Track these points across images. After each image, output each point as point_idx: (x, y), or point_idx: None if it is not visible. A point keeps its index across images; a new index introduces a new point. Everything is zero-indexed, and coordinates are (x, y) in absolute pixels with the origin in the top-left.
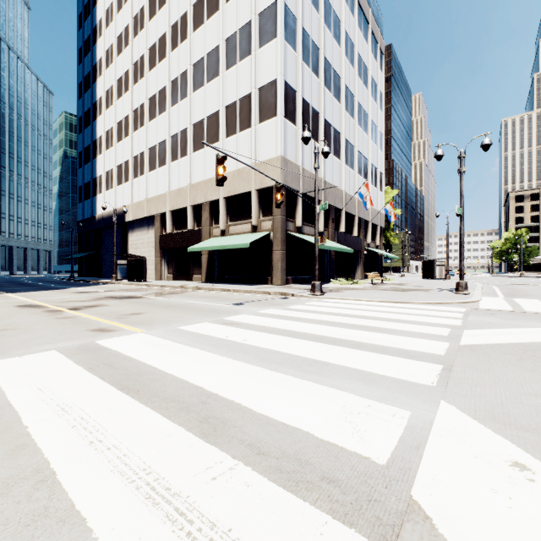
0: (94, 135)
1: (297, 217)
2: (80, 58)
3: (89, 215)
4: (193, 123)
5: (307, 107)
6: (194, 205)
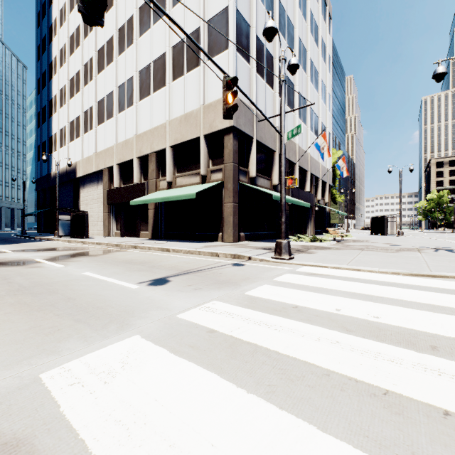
0: (50, 95)
1: (250, 167)
2: (39, 22)
3: (46, 172)
4: (140, 70)
5: (261, 47)
6: (141, 157)
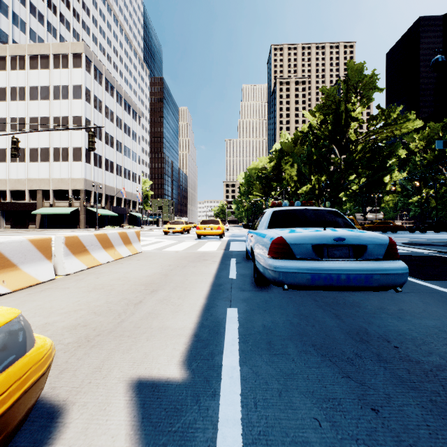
0: None
1: (91, 201)
2: None
3: None
4: (30, 147)
5: (96, 155)
6: (31, 189)
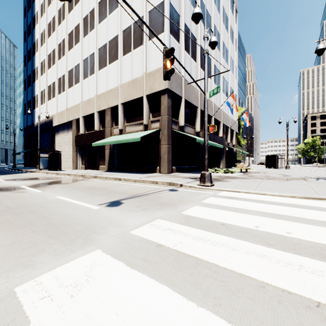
0: (33, 66)
1: (180, 118)
2: (25, 13)
3: (30, 123)
4: (99, 48)
5: (187, 31)
6: (100, 111)
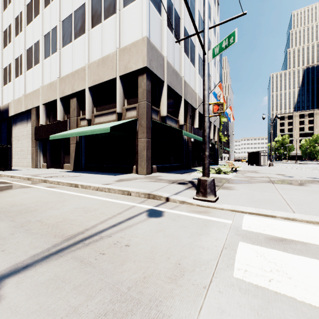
0: None
1: (161, 107)
2: None
3: None
4: (63, 20)
5: (170, 5)
6: (64, 98)
